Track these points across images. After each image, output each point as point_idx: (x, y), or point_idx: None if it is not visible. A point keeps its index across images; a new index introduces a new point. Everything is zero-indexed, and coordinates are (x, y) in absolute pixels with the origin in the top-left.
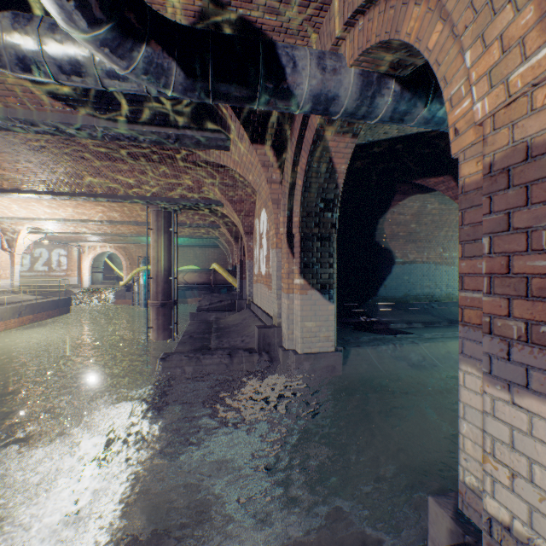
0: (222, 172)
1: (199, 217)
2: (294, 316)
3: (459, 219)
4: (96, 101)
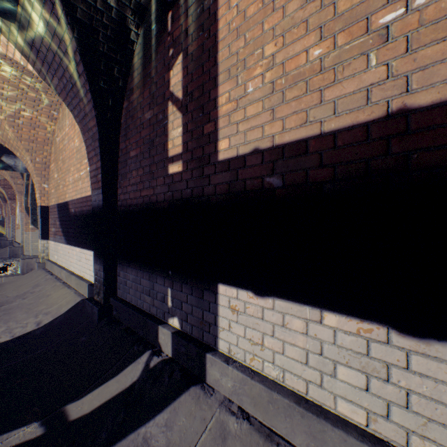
0: None
1: None
2: (30, 241)
3: None
4: None
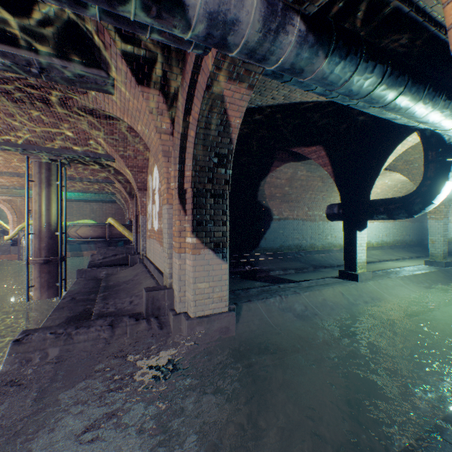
0: (111, 124)
1: (91, 172)
2: (186, 276)
3: None
4: None
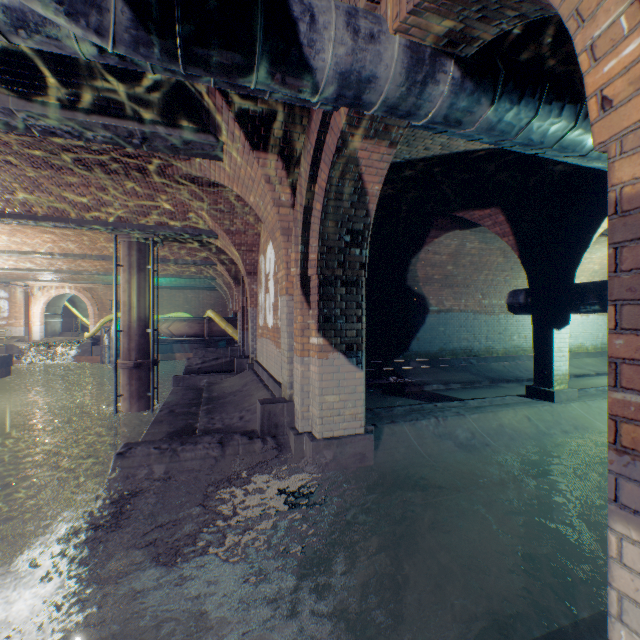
0: (215, 193)
1: (188, 252)
2: (311, 386)
3: (609, 260)
4: (10, 70)
